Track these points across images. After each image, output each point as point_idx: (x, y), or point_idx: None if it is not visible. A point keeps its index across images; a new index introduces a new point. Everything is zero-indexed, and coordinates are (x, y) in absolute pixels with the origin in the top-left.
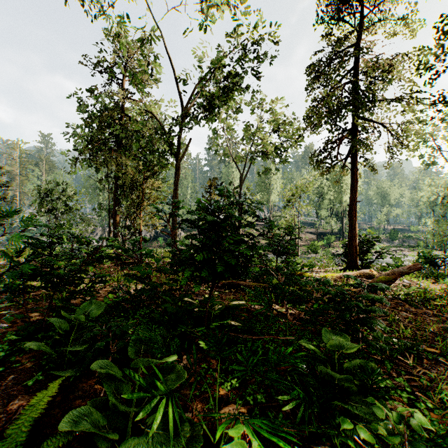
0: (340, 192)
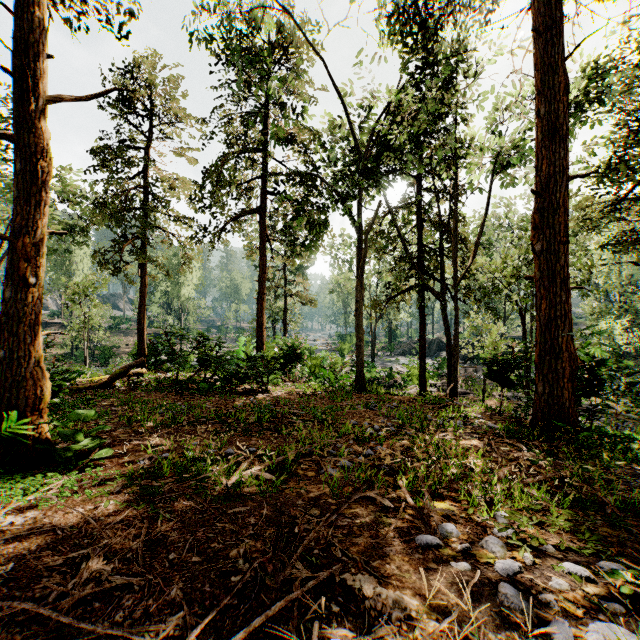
0: (178, 284)
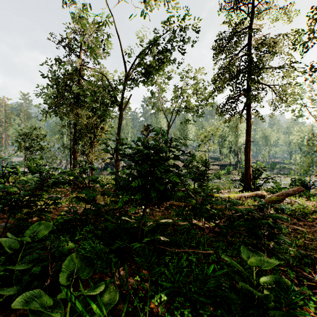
0: (236, 136)
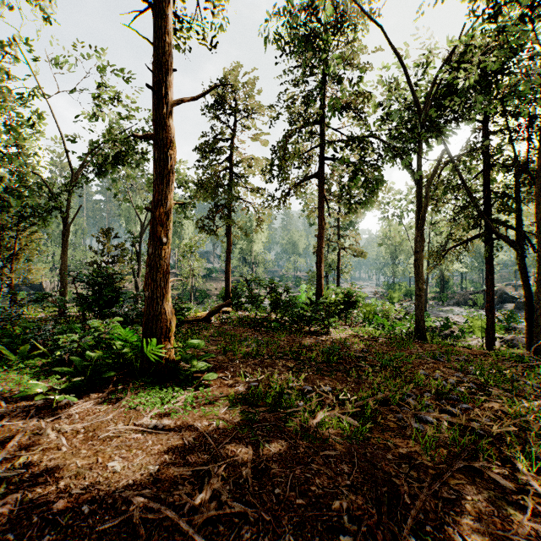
0: (251, 242)
